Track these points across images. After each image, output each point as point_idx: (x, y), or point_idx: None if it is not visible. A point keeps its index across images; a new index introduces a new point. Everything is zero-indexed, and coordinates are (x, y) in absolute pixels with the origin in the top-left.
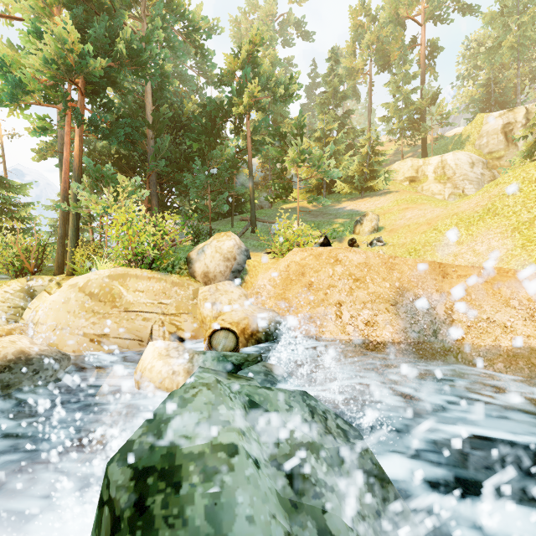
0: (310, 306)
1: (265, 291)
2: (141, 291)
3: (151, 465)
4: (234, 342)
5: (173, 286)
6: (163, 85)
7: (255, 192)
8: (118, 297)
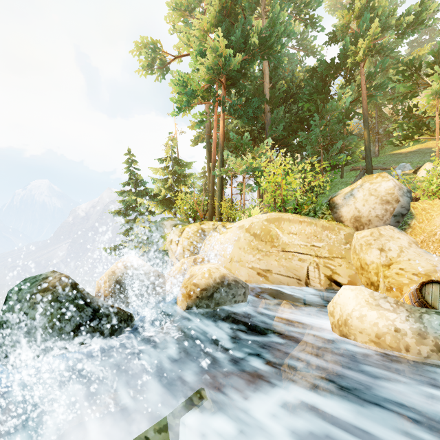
0: None
1: None
2: (294, 234)
3: None
4: None
5: (324, 230)
6: (277, 65)
7: (359, 142)
8: (275, 238)
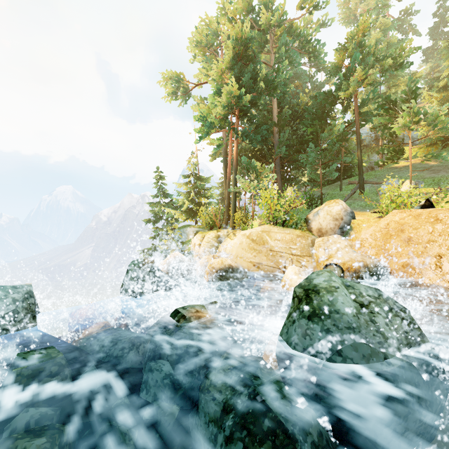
0: (409, 256)
1: (366, 243)
2: (278, 240)
3: (309, 288)
4: (340, 273)
5: (297, 237)
6: (284, 92)
7: (363, 155)
8: (266, 242)
